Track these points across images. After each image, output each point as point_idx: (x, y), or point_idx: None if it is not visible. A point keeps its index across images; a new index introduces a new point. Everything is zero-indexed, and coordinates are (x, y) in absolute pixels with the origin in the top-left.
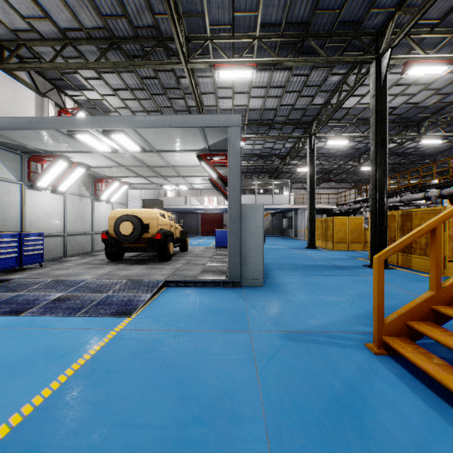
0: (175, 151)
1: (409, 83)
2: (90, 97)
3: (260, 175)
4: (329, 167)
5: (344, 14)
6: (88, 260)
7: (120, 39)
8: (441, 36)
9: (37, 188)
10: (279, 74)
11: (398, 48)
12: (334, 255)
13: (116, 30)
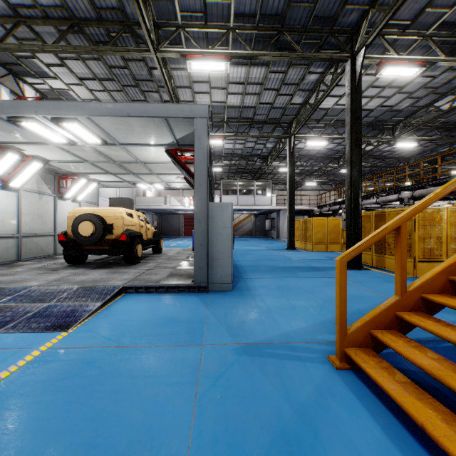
0: (141, 145)
1: (384, 86)
2: (53, 86)
3: (243, 176)
4: (310, 169)
5: (319, 9)
6: (45, 264)
7: (82, 21)
8: (413, 38)
9: None
10: (257, 70)
11: (372, 48)
12: (312, 256)
13: (76, 10)
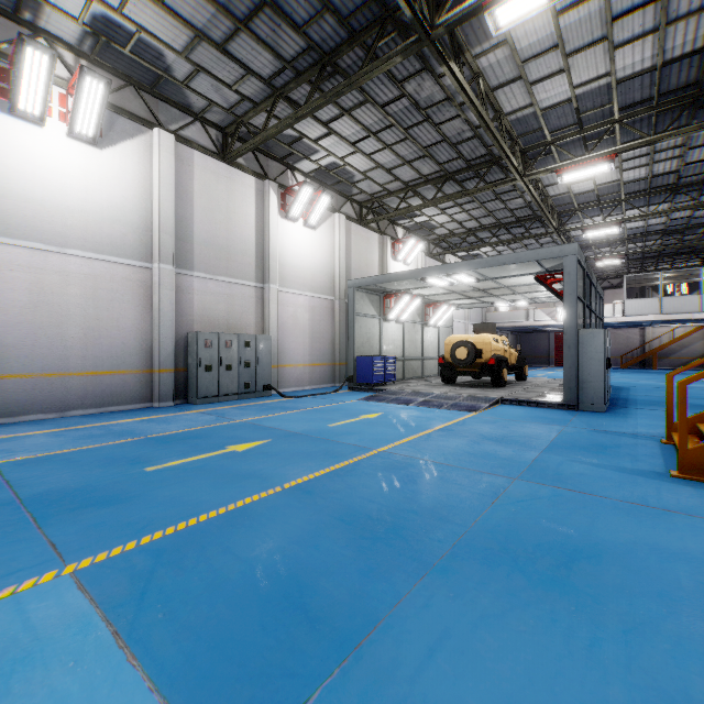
0: (510, 277)
1: None
2: (418, 221)
3: (677, 259)
4: None
5: None
6: (425, 383)
7: (454, 173)
8: None
9: (388, 320)
10: None
11: None
12: None
13: (450, 168)
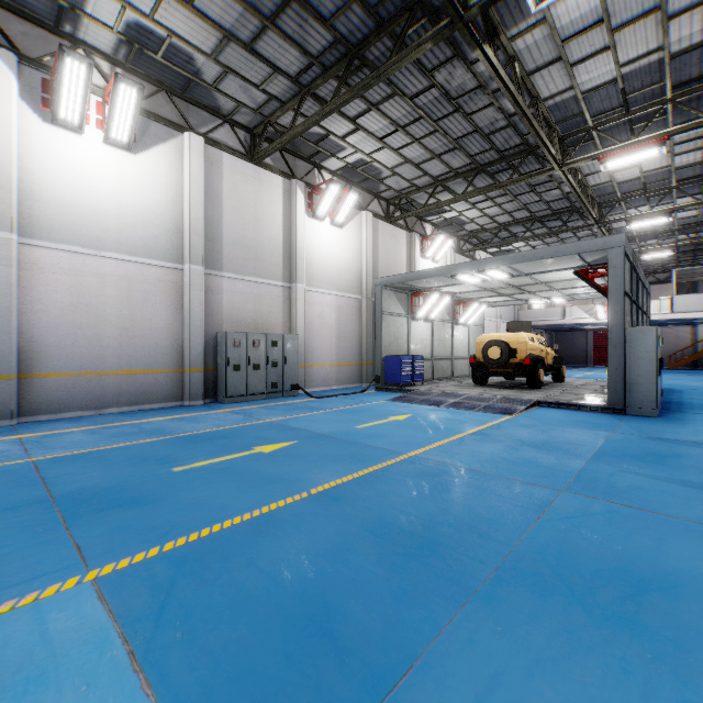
0: (547, 272)
1: None
2: (447, 217)
3: None
4: None
5: None
6: (455, 383)
7: (485, 165)
8: None
9: (417, 319)
10: None
11: None
12: None
13: (482, 160)
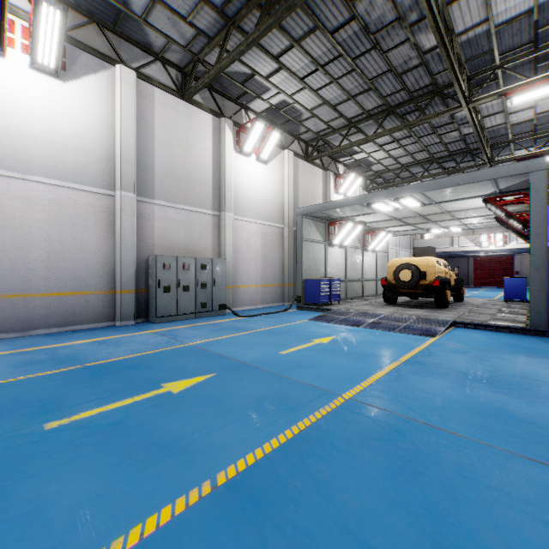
0: (457, 200)
1: None
2: (357, 158)
3: None
4: None
5: None
6: (367, 302)
7: (395, 106)
8: None
9: (333, 245)
10: None
11: None
12: None
13: (393, 101)
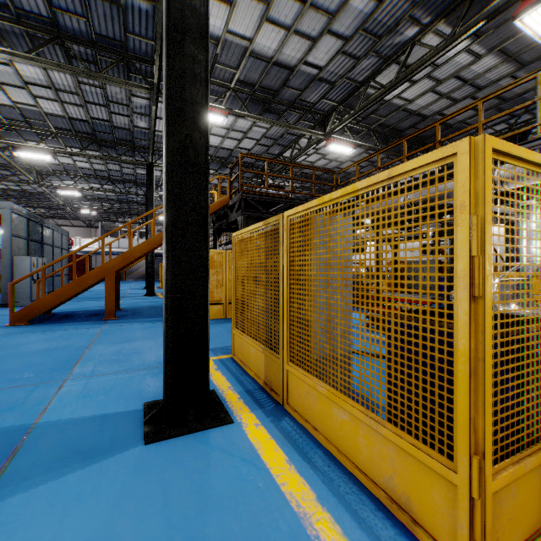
0: None
1: None
2: None
3: (133, 217)
4: None
5: (117, 136)
6: None
7: None
8: None
9: None
10: (92, 152)
11: None
12: None
13: None
